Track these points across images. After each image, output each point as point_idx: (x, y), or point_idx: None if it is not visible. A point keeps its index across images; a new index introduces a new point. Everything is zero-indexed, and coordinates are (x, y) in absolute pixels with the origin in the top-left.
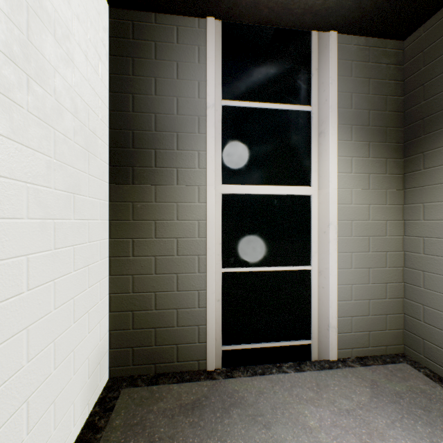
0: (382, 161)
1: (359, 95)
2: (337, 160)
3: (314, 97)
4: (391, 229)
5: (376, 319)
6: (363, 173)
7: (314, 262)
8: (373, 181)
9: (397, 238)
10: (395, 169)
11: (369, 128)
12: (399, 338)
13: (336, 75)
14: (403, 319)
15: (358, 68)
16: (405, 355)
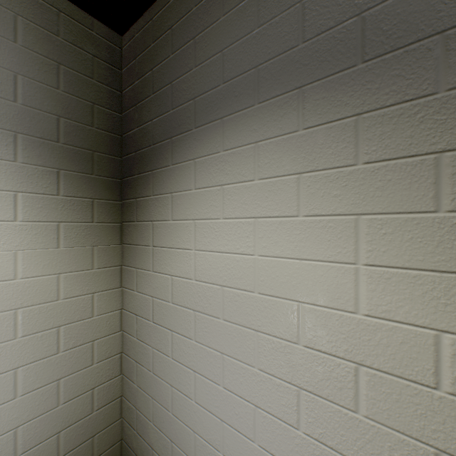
0: (86, 202)
1: (36, 83)
2: None
3: None
4: (102, 304)
5: (74, 455)
6: (46, 221)
7: None
8: (68, 234)
9: (113, 314)
10: (110, 216)
11: (59, 146)
12: None
13: None
14: (122, 425)
15: (33, 33)
16: None
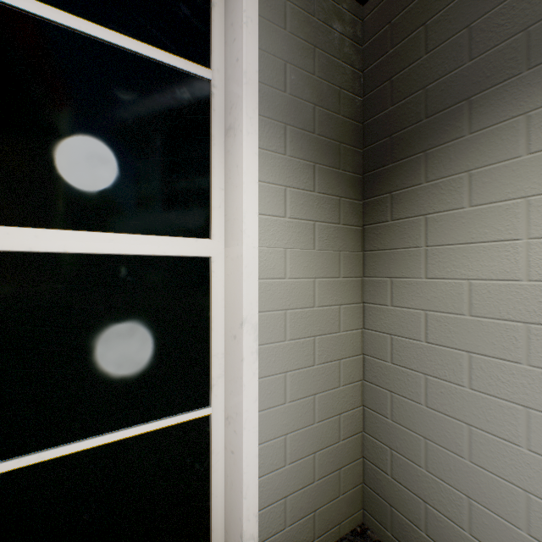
0: (334, 201)
1: (299, 70)
2: (259, 189)
3: (218, 52)
4: (347, 319)
5: (325, 483)
6: (306, 219)
7: (218, 398)
8: (321, 235)
9: (355, 333)
10: (352, 217)
11: (314, 137)
12: (357, 500)
13: (257, 11)
14: (362, 466)
15: (296, 18)
16: (366, 528)
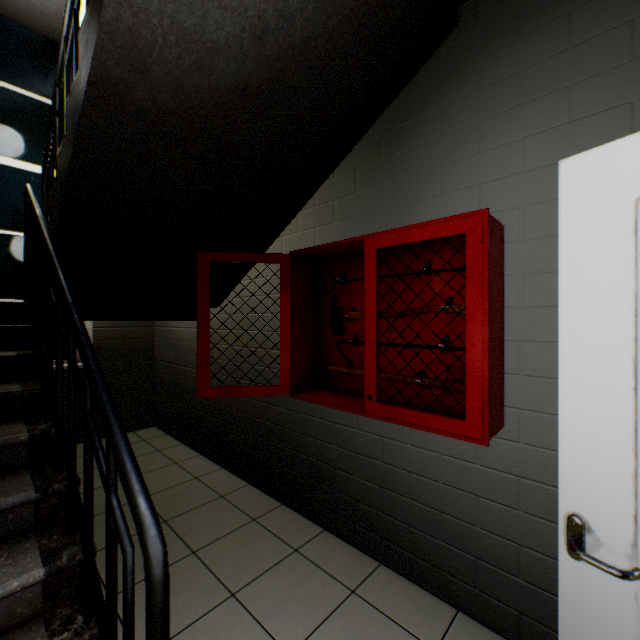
0: None
1: None
2: None
3: None
4: None
5: None
6: None
7: None
8: None
9: None
10: None
11: None
12: None
13: None
14: None
15: None
16: None
